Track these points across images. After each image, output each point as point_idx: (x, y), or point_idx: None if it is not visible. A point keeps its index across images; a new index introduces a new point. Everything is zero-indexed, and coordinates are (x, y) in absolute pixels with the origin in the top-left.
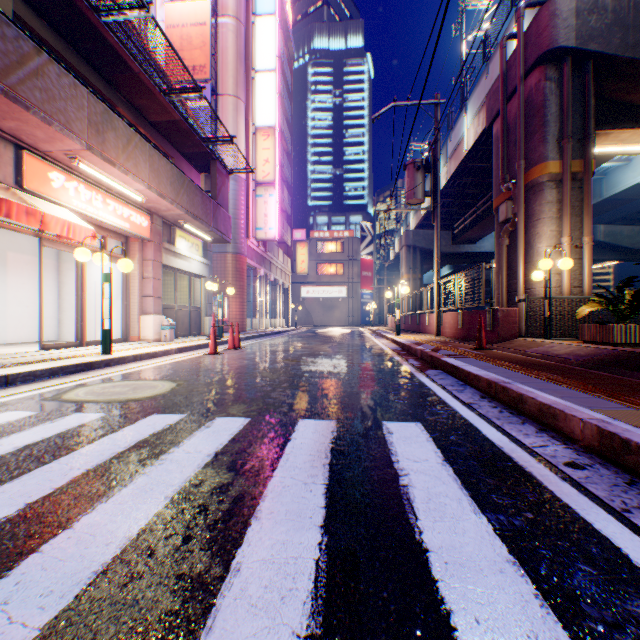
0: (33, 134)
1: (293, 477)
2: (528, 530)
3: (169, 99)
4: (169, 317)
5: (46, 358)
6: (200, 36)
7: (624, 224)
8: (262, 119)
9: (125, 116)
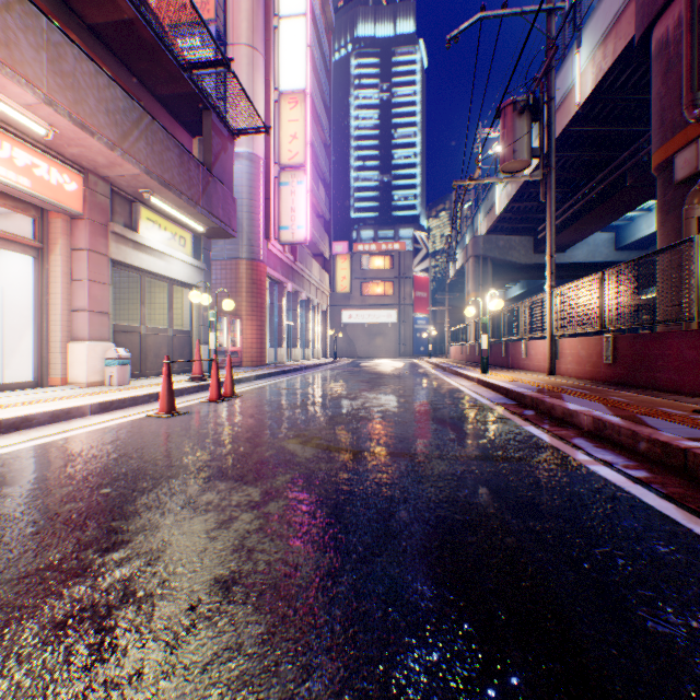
0: None
1: None
2: None
3: None
4: (128, 345)
5: None
6: None
7: None
8: (288, 81)
9: None
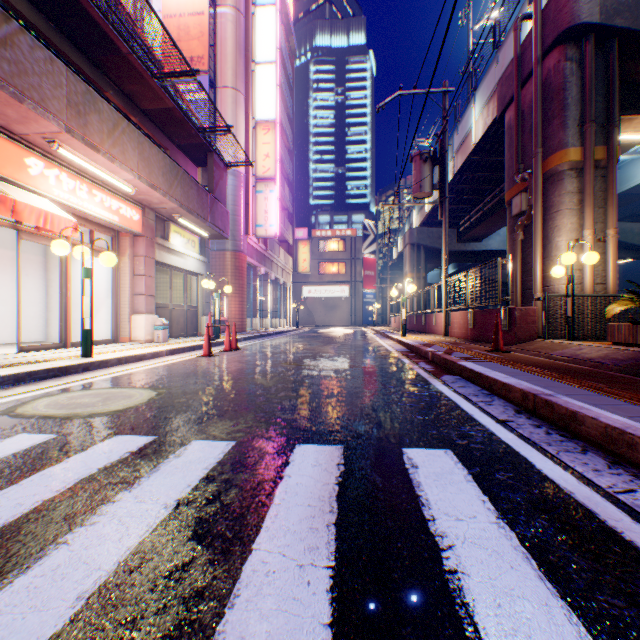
0: (4, 113)
1: (282, 552)
2: None
3: (161, 84)
4: (163, 317)
5: (18, 362)
6: (198, 26)
7: (635, 221)
8: (262, 113)
9: (114, 102)
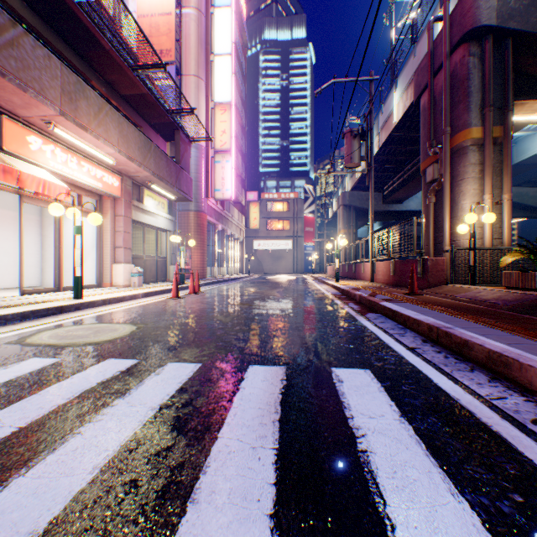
0: (10, 100)
1: (240, 439)
2: (525, 524)
3: (137, 74)
4: (138, 266)
5: (22, 302)
6: (166, 24)
7: (530, 186)
8: (220, 96)
9: (98, 89)
